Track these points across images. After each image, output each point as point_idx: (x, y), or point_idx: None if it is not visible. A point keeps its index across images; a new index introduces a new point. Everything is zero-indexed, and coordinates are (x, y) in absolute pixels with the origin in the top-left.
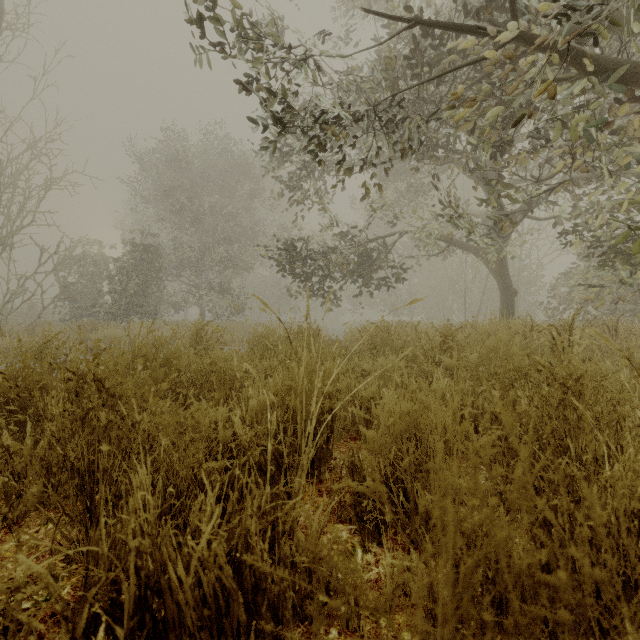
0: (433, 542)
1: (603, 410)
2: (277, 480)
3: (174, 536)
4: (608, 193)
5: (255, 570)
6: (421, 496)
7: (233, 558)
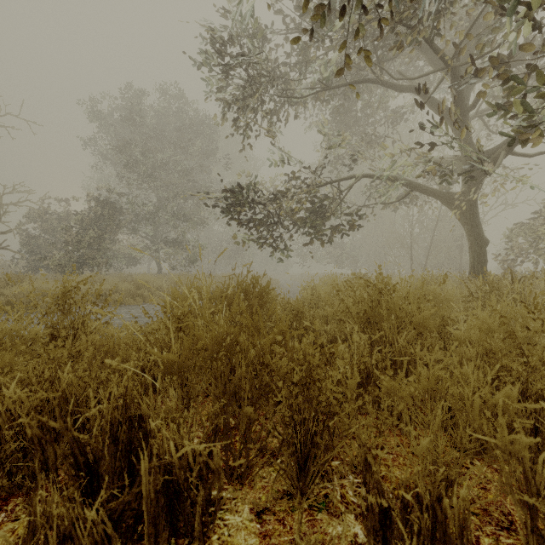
0: None
1: None
2: None
3: None
4: None
5: None
6: None
7: None
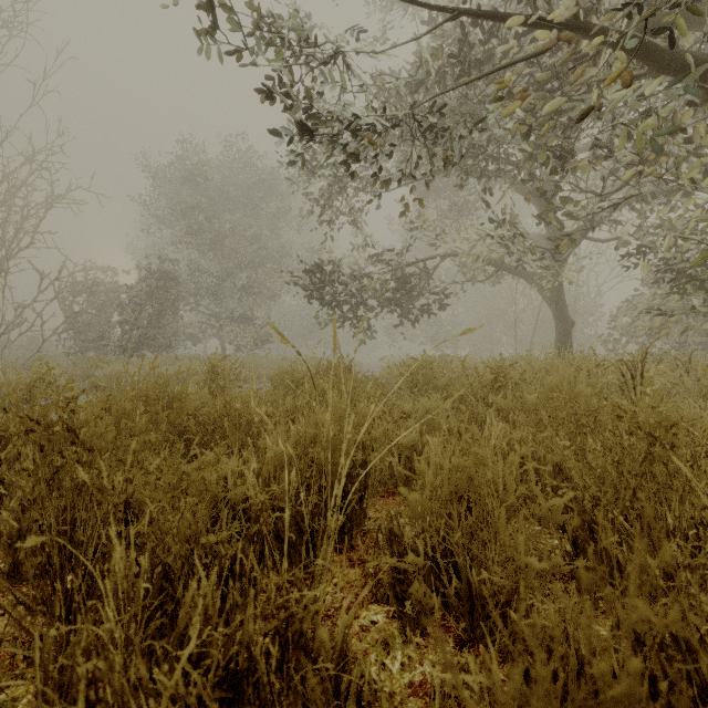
0: (491, 631)
1: (703, 467)
2: (299, 549)
3: (156, 639)
4: (684, 208)
5: (260, 691)
6: (490, 607)
7: (232, 671)
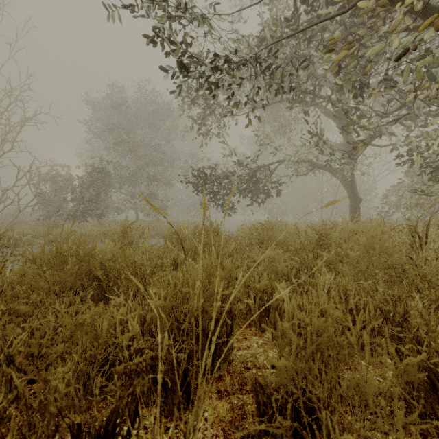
0: None
1: None
2: (175, 388)
3: None
4: None
5: None
6: None
7: None
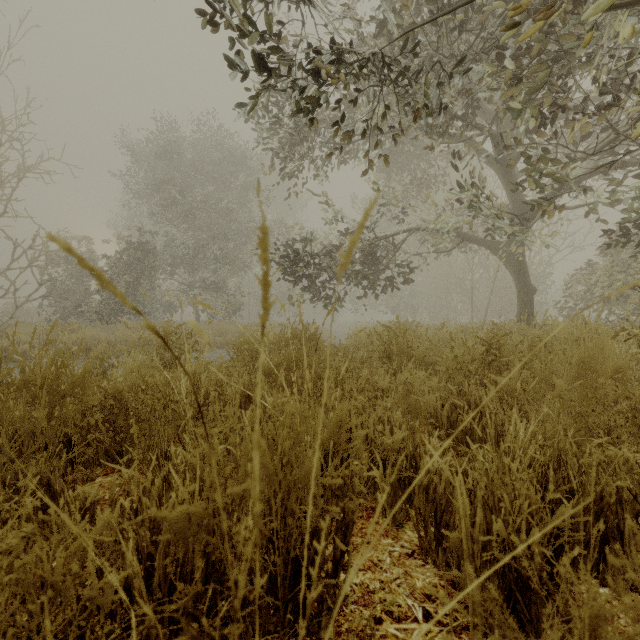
0: None
1: None
2: None
3: None
4: None
5: None
6: None
7: None
